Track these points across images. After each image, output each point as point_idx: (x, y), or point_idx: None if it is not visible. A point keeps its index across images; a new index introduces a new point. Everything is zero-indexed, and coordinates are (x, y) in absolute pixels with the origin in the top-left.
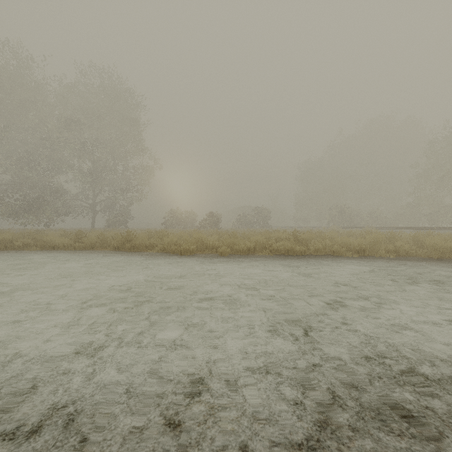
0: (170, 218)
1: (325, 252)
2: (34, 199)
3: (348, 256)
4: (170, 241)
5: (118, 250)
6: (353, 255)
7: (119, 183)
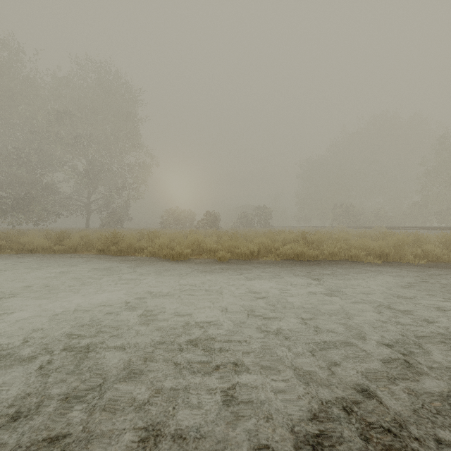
0: (167, 218)
1: (341, 257)
2: (23, 197)
3: (369, 262)
4: (162, 243)
5: (103, 253)
6: (375, 260)
7: (114, 181)
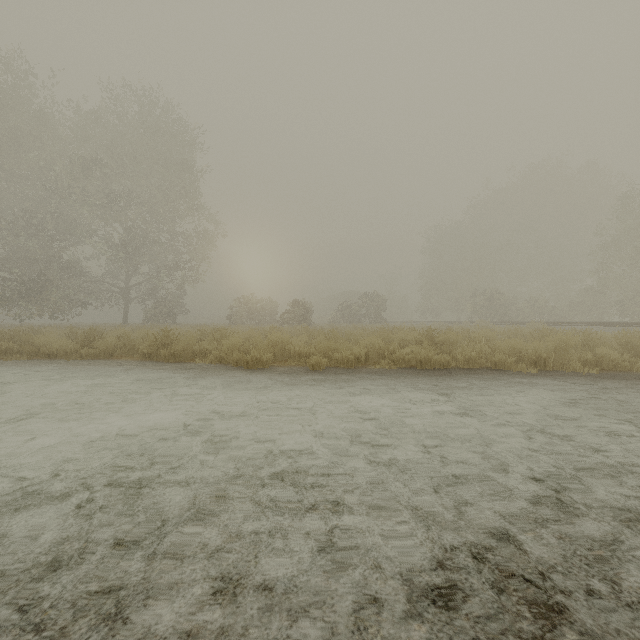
0: (238, 309)
1: (482, 364)
2: (35, 281)
3: (520, 371)
4: (232, 345)
5: (149, 359)
6: (529, 369)
7: (163, 257)
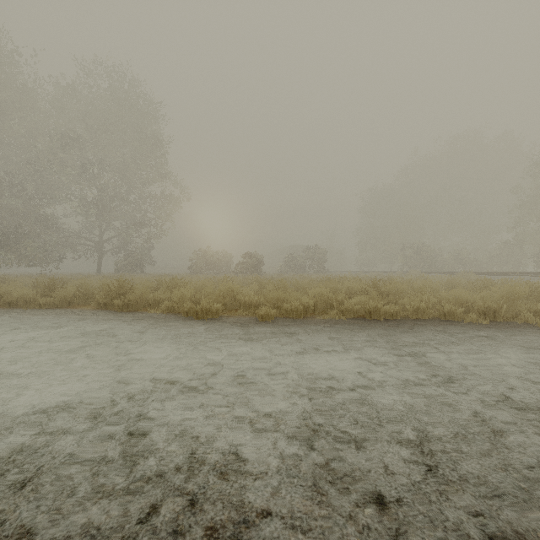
0: (198, 260)
1: (430, 314)
2: (16, 235)
3: (471, 322)
4: (183, 295)
5: (105, 308)
6: (480, 320)
7: (132, 215)
